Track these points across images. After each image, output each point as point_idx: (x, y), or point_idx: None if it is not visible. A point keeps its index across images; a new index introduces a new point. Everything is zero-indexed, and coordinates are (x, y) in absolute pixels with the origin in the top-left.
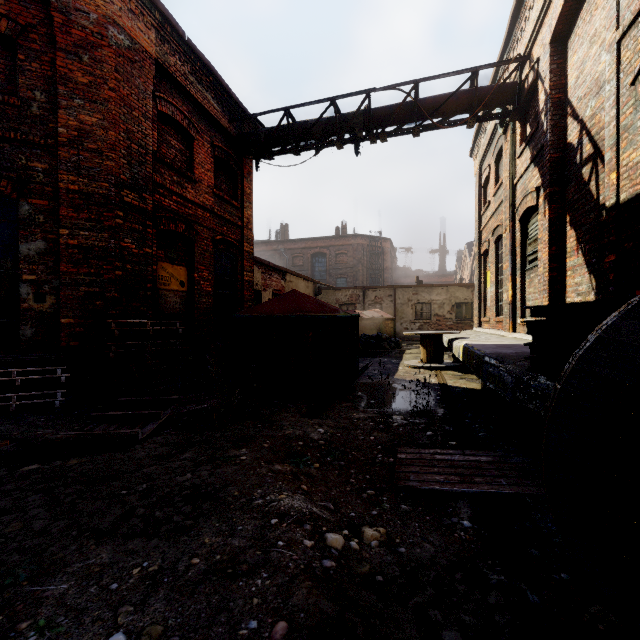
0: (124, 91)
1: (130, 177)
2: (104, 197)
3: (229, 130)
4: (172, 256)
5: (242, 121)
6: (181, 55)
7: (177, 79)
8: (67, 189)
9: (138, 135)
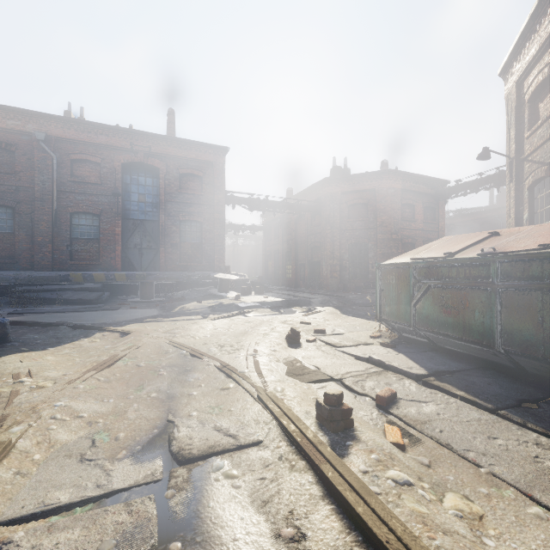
0: (392, 206)
1: (394, 230)
2: (387, 239)
3: (430, 193)
4: (406, 251)
5: (437, 184)
6: (410, 180)
7: (408, 189)
8: (379, 238)
9: (396, 216)
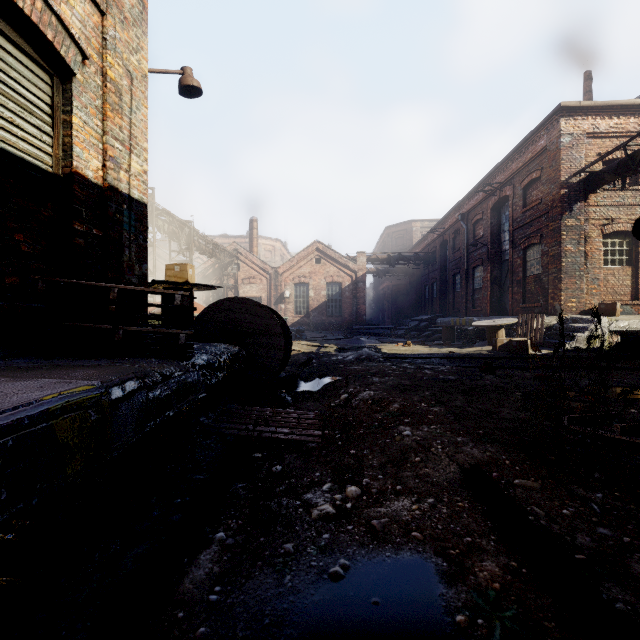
0: None
1: None
2: None
3: None
4: None
5: None
6: None
7: None
8: None
9: None
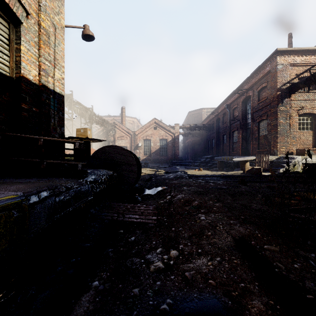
0: None
1: None
2: None
3: None
4: None
5: None
6: None
7: None
8: None
9: None
